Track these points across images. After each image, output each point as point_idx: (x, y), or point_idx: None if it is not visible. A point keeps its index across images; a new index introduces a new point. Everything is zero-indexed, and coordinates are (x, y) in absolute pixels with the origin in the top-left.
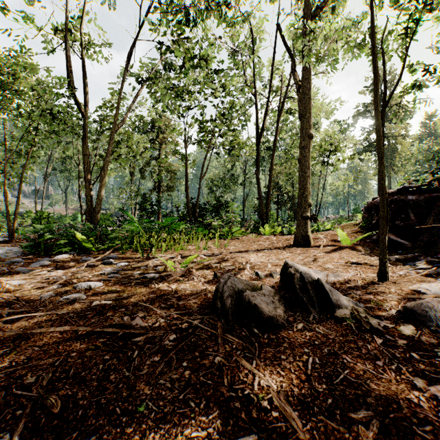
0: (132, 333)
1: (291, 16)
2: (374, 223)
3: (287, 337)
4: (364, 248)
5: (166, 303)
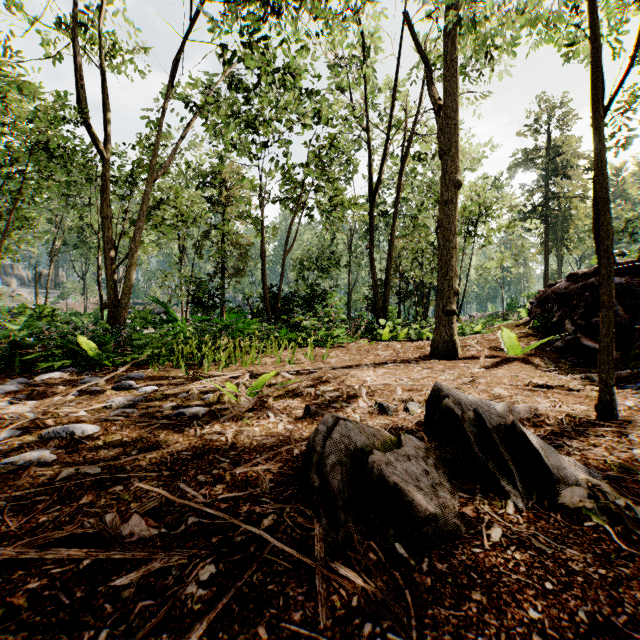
0: (116, 558)
1: (424, 2)
2: (555, 321)
3: (474, 567)
4: (543, 361)
5: (210, 472)
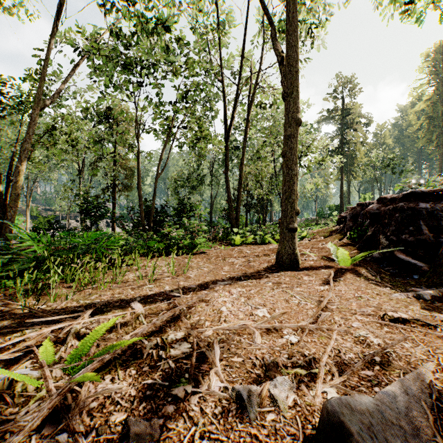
0: None
1: None
2: (369, 235)
3: None
4: (368, 271)
5: None
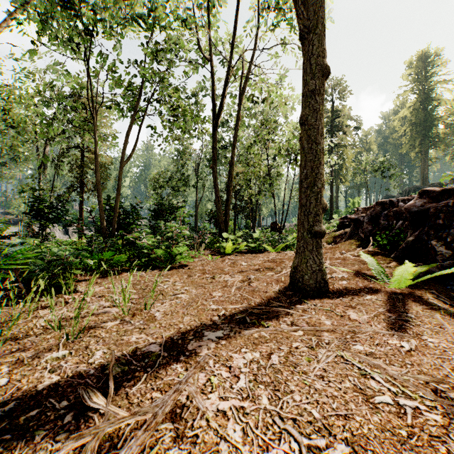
0: None
1: None
2: (411, 241)
3: None
4: (437, 298)
5: None
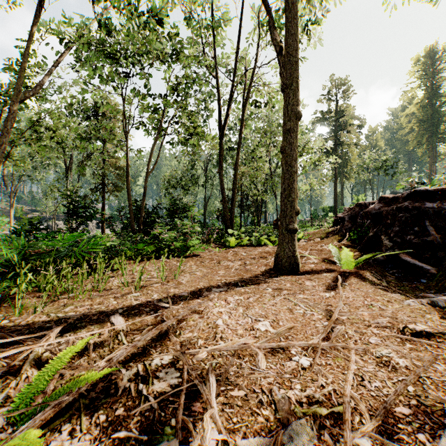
0: None
1: None
2: (371, 236)
3: None
4: (373, 275)
5: None
